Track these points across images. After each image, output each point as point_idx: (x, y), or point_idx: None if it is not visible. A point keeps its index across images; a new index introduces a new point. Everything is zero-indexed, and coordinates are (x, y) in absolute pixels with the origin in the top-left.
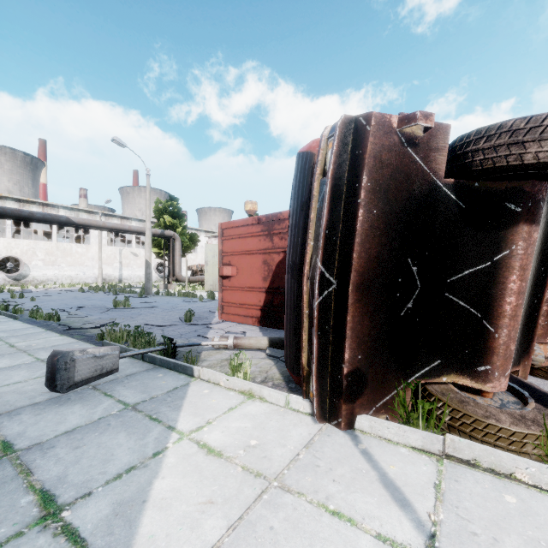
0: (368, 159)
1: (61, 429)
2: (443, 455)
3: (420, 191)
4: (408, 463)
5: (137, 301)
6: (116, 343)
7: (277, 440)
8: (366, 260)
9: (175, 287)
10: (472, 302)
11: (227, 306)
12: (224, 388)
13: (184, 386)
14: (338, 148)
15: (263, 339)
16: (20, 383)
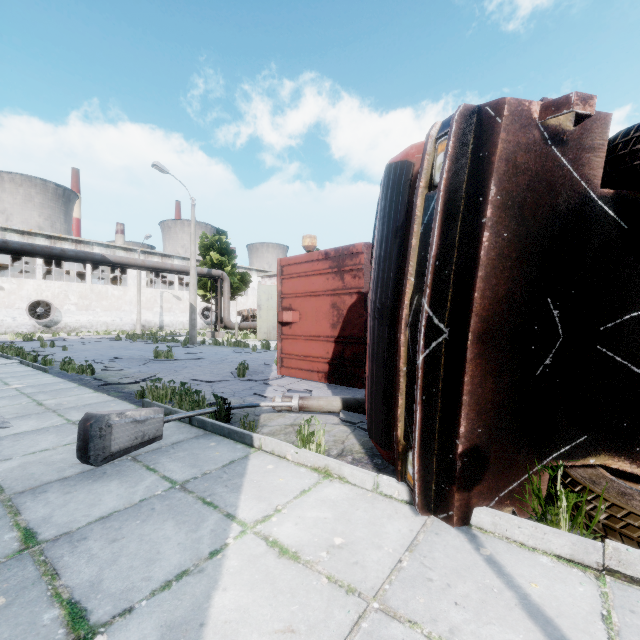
0: (498, 163)
1: (94, 514)
2: (604, 570)
3: (567, 206)
4: (555, 580)
5: (181, 352)
6: (158, 403)
7: (369, 538)
8: (492, 301)
9: (224, 335)
10: (634, 358)
11: (287, 359)
12: (292, 463)
13: (242, 459)
14: (454, 150)
15: (335, 400)
16: (47, 450)
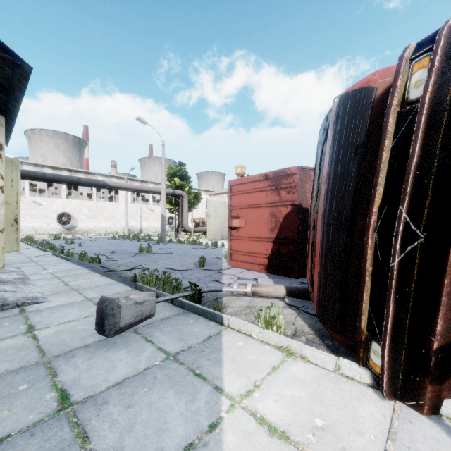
0: None
1: (111, 379)
2: None
3: None
4: None
5: (156, 248)
6: (147, 286)
7: (347, 422)
8: None
9: (184, 236)
10: None
11: (235, 254)
12: (257, 340)
13: (217, 335)
14: (441, 64)
15: (280, 288)
16: (73, 321)
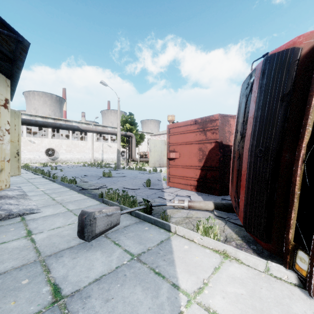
0: None
1: (91, 276)
2: None
3: None
4: None
5: (114, 172)
6: (111, 201)
7: None
8: None
9: (133, 164)
10: None
11: (172, 178)
12: (199, 245)
13: (167, 240)
14: None
15: (209, 203)
16: (60, 228)
